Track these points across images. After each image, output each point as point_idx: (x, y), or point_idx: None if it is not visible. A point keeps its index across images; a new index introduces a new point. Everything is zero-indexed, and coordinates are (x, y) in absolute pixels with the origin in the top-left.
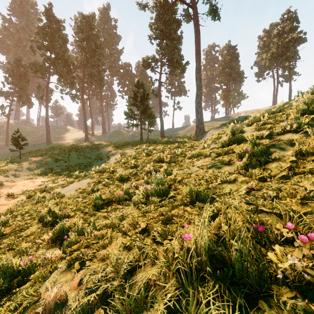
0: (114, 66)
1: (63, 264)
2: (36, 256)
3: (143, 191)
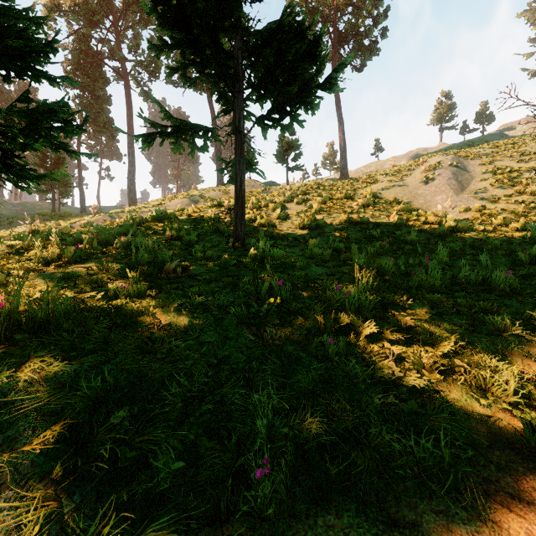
0: None
1: None
2: None
3: None
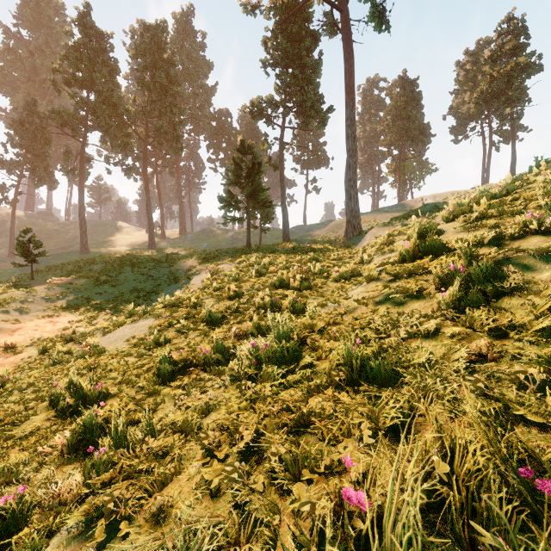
0: (201, 115)
1: (77, 517)
2: (35, 482)
3: (250, 351)
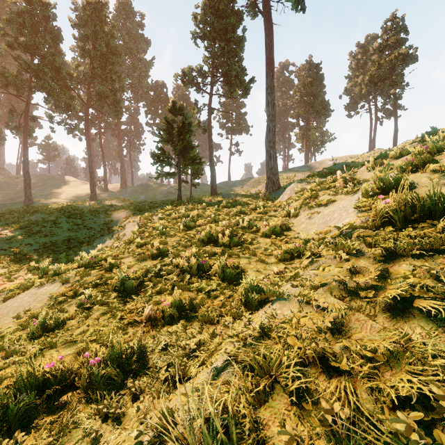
0: (139, 85)
1: None
2: None
3: None
